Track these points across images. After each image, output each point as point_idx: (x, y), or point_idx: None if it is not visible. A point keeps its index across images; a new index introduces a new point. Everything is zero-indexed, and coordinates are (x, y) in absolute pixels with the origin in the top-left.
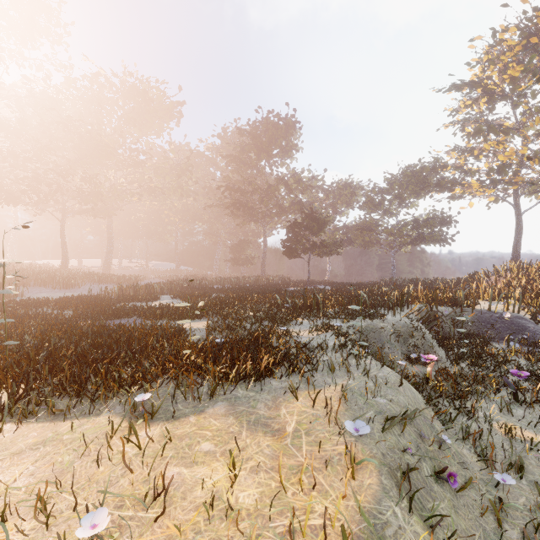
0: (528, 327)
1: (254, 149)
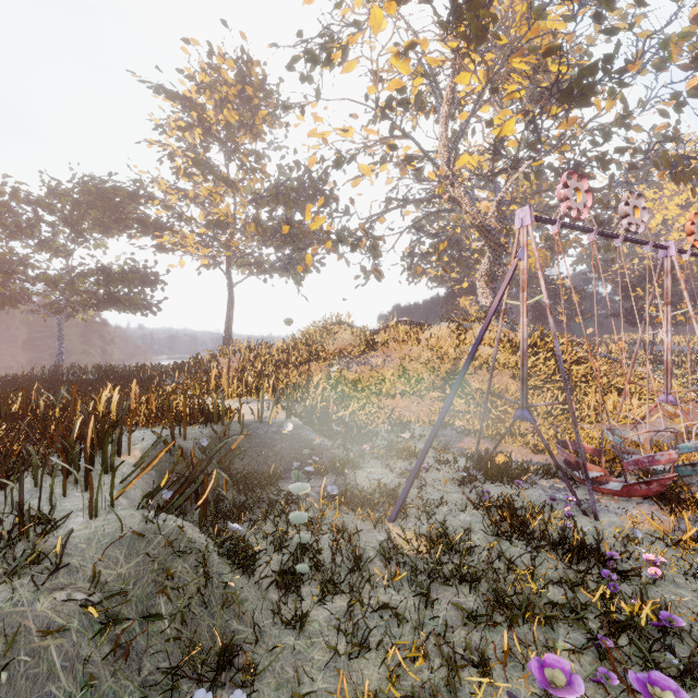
0: (312, 440)
1: None
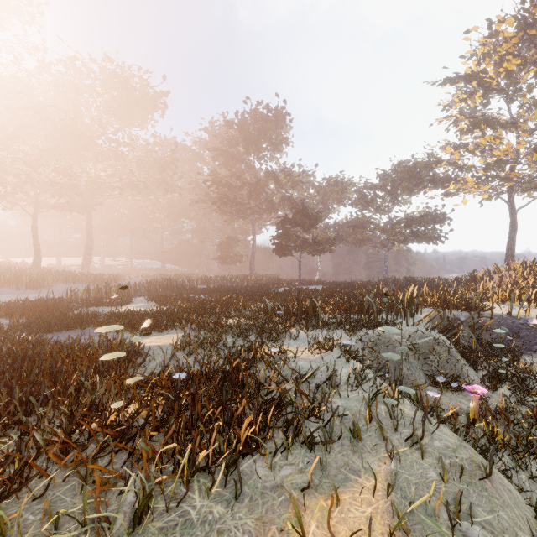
0: None
1: (242, 142)
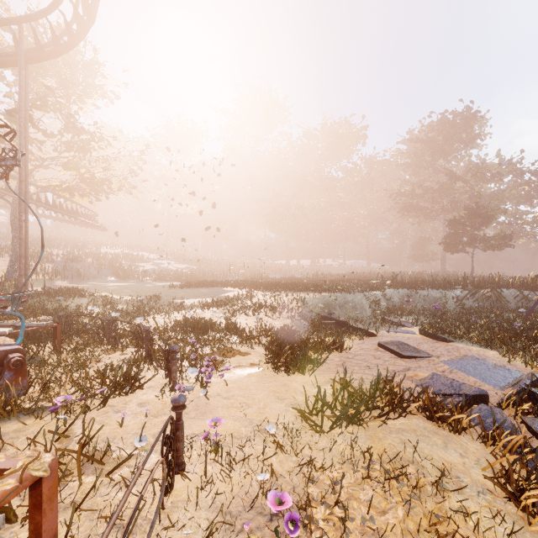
0: None
1: (426, 153)
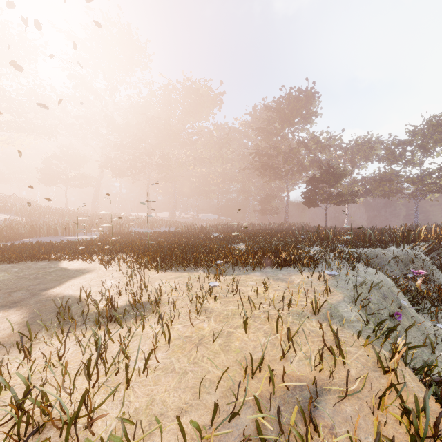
0: None
1: (278, 121)
